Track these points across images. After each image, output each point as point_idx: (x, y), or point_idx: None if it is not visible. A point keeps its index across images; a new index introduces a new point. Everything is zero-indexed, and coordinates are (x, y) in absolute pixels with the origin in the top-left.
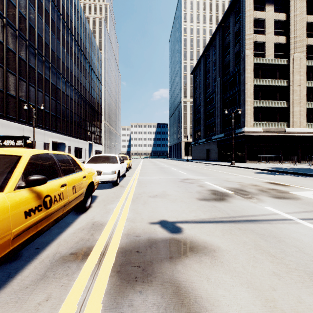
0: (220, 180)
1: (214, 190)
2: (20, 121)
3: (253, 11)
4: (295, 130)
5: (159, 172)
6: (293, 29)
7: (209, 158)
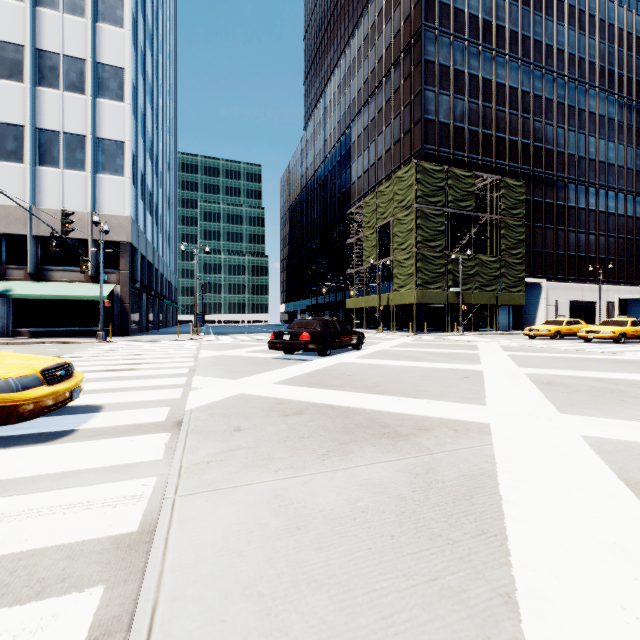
0: None
1: None
2: (579, 281)
3: None
4: None
5: None
6: None
7: None
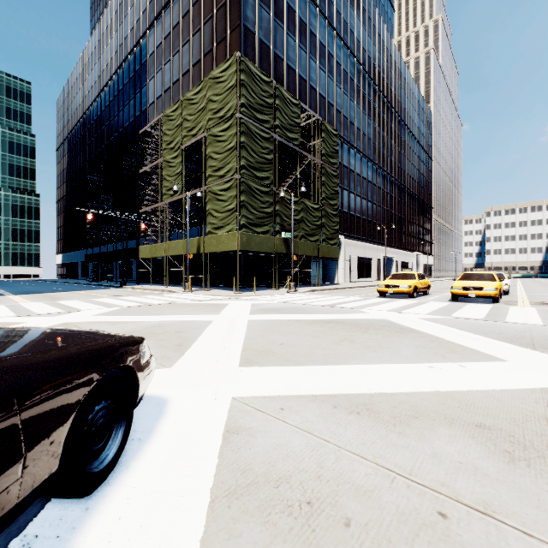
0: None
1: None
2: (363, 240)
3: None
4: None
5: None
6: None
7: None
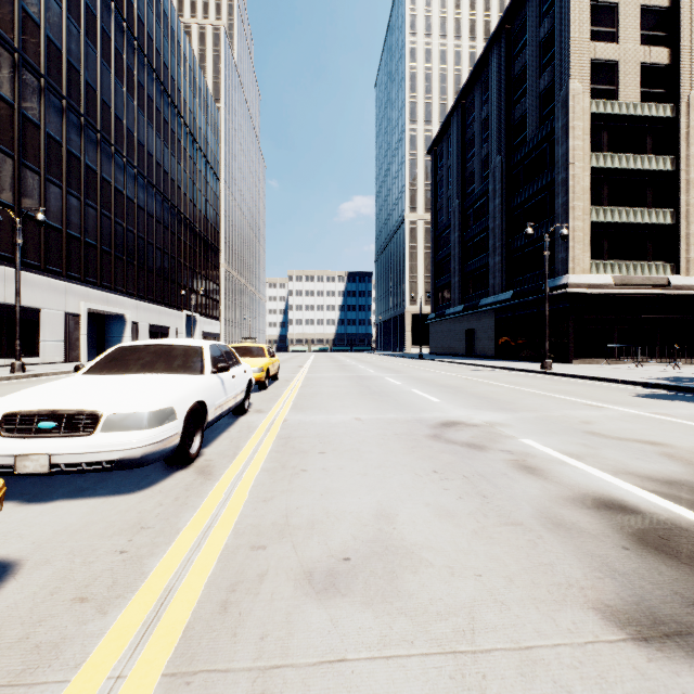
0: (569, 429)
1: (617, 508)
2: None
3: None
4: (693, 281)
5: (354, 395)
6: (687, 28)
7: (473, 351)
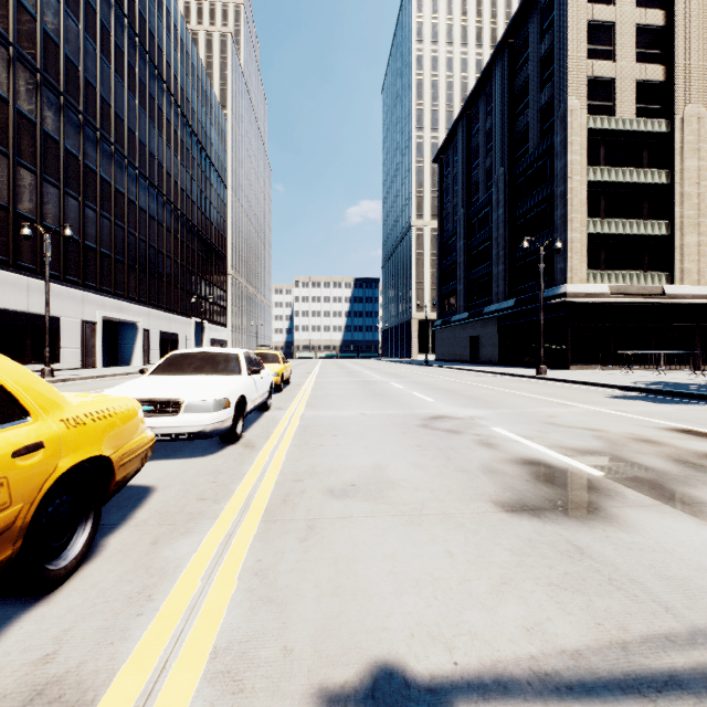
0: (534, 421)
1: (536, 464)
2: (19, 268)
3: (586, 5)
4: (687, 290)
5: (359, 396)
6: (682, 46)
7: (477, 357)
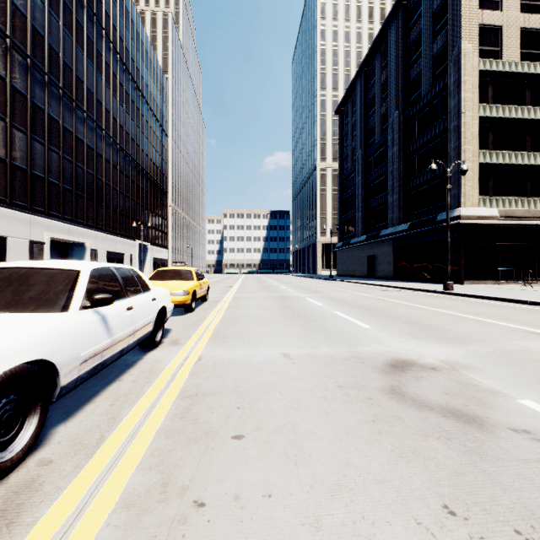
0: None
1: None
2: None
3: None
4: None
5: (279, 319)
6: None
7: (373, 273)
